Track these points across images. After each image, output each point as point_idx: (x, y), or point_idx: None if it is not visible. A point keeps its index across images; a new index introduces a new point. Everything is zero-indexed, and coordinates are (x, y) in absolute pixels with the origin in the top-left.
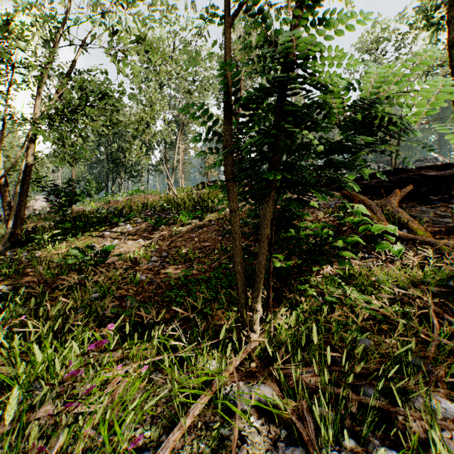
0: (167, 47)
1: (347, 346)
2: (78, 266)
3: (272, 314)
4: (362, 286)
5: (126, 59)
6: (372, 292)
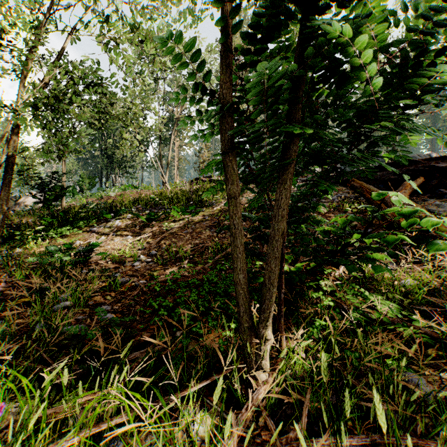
0: None
1: (414, 405)
2: (53, 266)
3: (284, 339)
4: (389, 294)
5: (116, 47)
6: (400, 301)
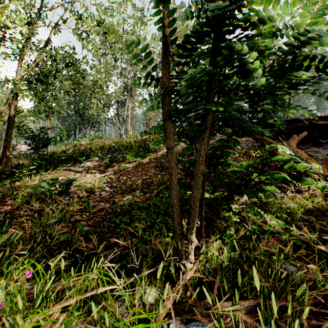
0: (118, 29)
1: (283, 281)
2: (44, 195)
3: (204, 242)
4: (278, 214)
5: (87, 37)
6: (285, 218)
